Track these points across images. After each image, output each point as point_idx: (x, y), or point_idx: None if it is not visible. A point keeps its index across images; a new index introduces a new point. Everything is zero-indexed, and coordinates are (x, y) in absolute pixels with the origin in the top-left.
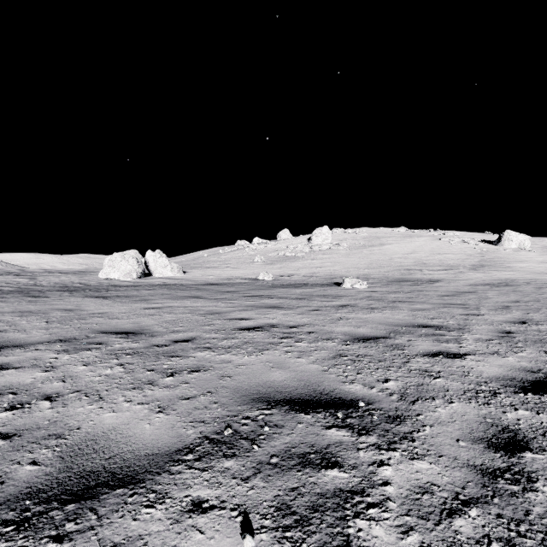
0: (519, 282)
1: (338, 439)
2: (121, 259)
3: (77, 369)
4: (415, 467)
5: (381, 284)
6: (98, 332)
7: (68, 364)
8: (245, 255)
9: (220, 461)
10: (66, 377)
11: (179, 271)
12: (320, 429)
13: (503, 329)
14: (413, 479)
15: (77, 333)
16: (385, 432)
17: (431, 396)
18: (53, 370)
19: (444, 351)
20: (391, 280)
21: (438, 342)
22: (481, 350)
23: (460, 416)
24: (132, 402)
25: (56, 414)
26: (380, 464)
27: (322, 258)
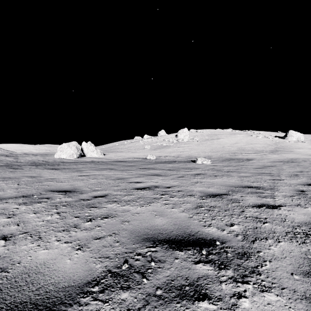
0: (299, 160)
1: (205, 273)
2: (67, 147)
3: (29, 216)
4: (266, 299)
5: (219, 161)
6: (48, 190)
7: (24, 212)
8: (139, 145)
9: (118, 293)
10: (20, 222)
11: (101, 154)
12: (191, 264)
13: (298, 189)
14: (266, 310)
15: (34, 191)
16: (237, 267)
17: (264, 236)
18: (13, 217)
19: (265, 204)
20: (224, 159)
21: (260, 197)
22: (289, 203)
23: (288, 253)
24: (60, 241)
25: (6, 250)
26: (239, 296)
27: (184, 146)
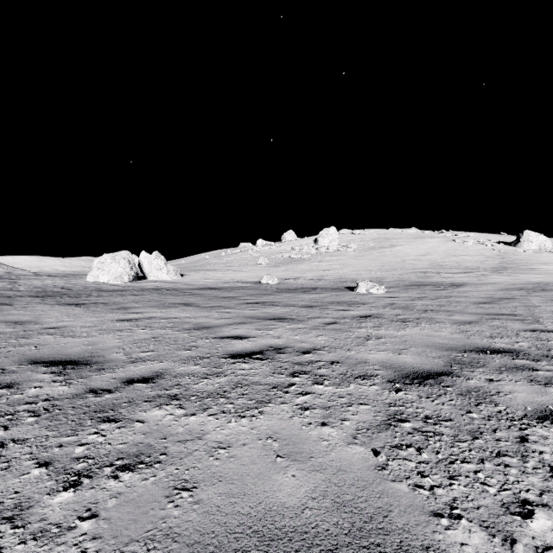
0: None
1: None
2: (112, 261)
3: None
4: None
5: (399, 288)
6: (27, 360)
7: None
8: (248, 258)
9: None
10: None
11: (176, 274)
12: None
13: None
14: None
15: None
16: None
17: None
18: None
19: None
20: (409, 284)
21: (537, 384)
22: None
23: None
24: None
25: None
26: None
27: (330, 260)
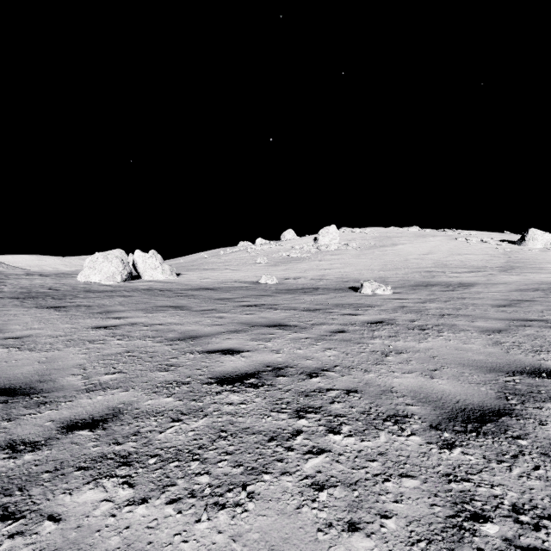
0: None
1: None
2: (104, 259)
3: None
4: None
5: (406, 288)
6: None
7: None
8: (247, 256)
9: None
10: None
11: (172, 273)
12: None
13: None
14: None
15: None
16: None
17: None
18: None
19: None
20: (415, 284)
21: None
22: None
23: None
24: None
25: None
26: None
27: (330, 259)
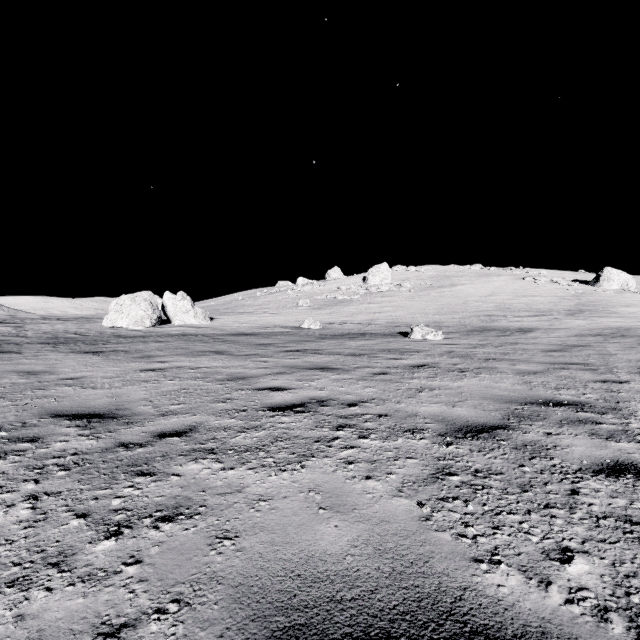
0: (637, 332)
1: None
2: (131, 302)
3: None
4: None
5: (459, 334)
6: (48, 413)
7: None
8: (287, 299)
9: None
10: None
11: (205, 317)
12: None
13: None
14: None
15: (12, 417)
16: None
17: None
18: None
19: (625, 462)
20: (471, 329)
21: (598, 438)
22: None
23: None
24: None
25: None
26: None
27: (381, 302)
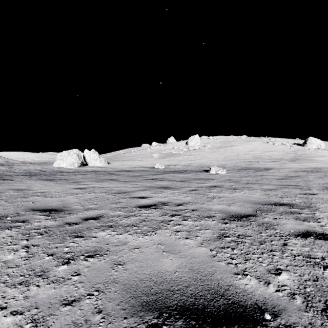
0: (324, 169)
1: None
2: (68, 155)
3: None
4: None
5: (234, 170)
6: (29, 209)
7: None
8: (147, 153)
9: None
10: None
11: (105, 162)
12: None
13: None
14: None
15: (12, 211)
16: None
17: None
18: None
19: (311, 231)
20: (240, 168)
21: (299, 220)
22: None
23: None
24: (5, 309)
25: None
26: None
27: (195, 154)
